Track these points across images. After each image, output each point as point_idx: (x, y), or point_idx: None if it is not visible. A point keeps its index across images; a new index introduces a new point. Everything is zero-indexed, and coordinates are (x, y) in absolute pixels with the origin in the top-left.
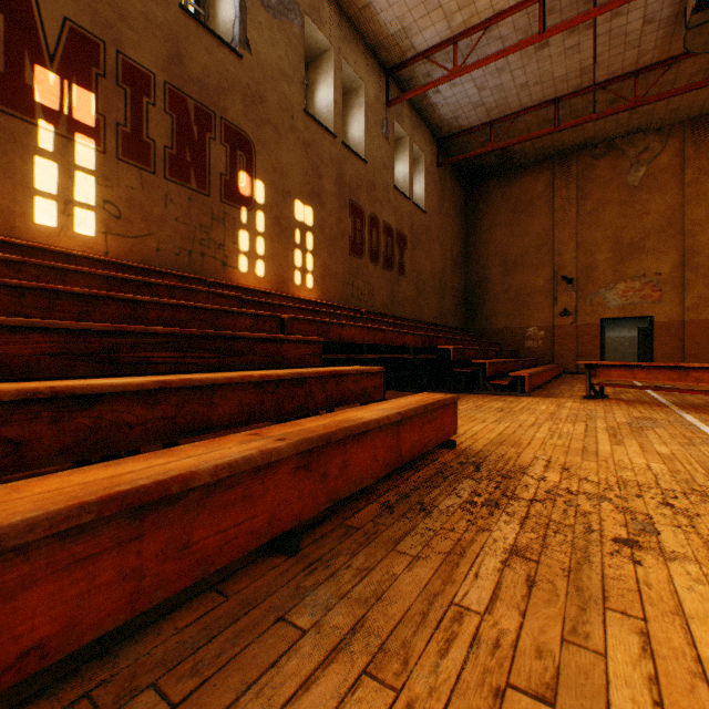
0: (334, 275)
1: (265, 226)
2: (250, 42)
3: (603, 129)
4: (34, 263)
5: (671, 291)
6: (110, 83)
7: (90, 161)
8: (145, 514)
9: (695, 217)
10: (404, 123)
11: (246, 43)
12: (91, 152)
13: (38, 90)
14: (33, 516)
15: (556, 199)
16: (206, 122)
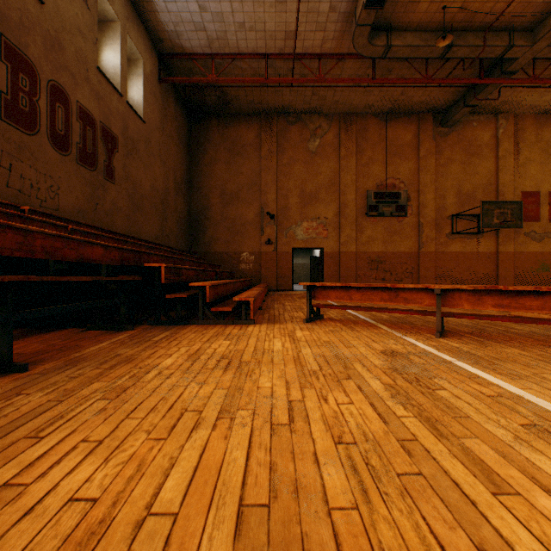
0: None
1: None
2: None
3: (295, 100)
4: None
5: (334, 231)
6: None
7: None
8: None
9: (346, 181)
10: (115, 2)
11: None
12: None
13: None
14: None
15: (263, 149)
16: None
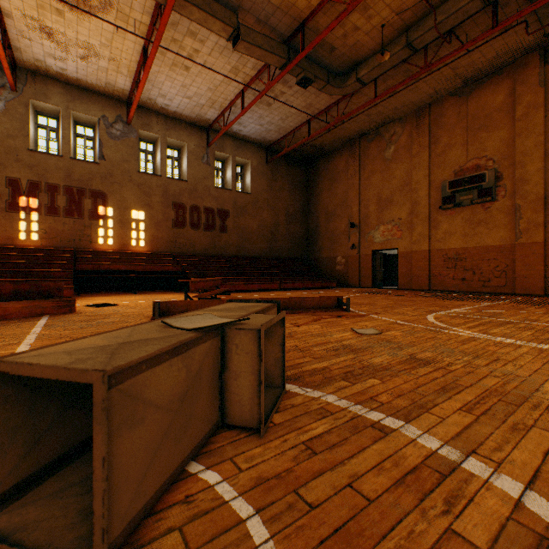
0: (160, 239)
1: (113, 224)
2: (105, 156)
3: (361, 125)
4: (3, 254)
5: (407, 231)
6: (43, 193)
7: (37, 218)
8: None
9: (417, 179)
10: (227, 150)
11: (103, 157)
12: (37, 216)
13: (21, 203)
14: None
15: (349, 171)
16: (82, 193)
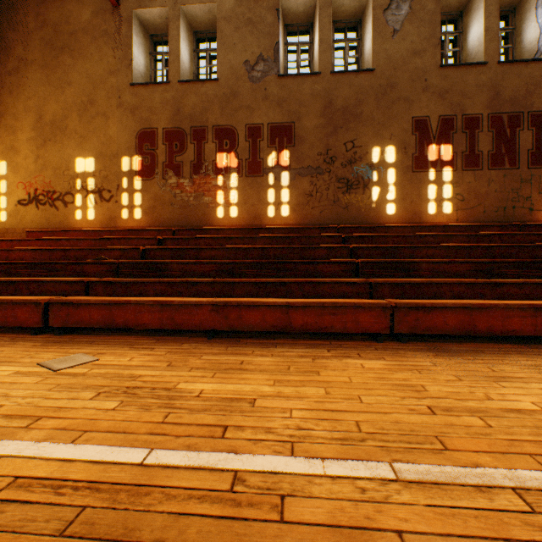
0: None
1: None
2: None
3: None
4: (440, 234)
5: None
6: (457, 134)
7: (448, 177)
8: (536, 311)
9: None
10: None
11: None
12: (449, 173)
13: (428, 156)
14: (513, 303)
15: None
16: (515, 122)
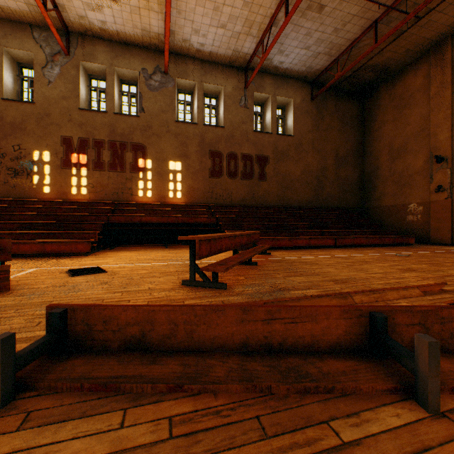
0: (196, 189)
1: (152, 176)
2: (144, 108)
3: None
4: (51, 207)
5: None
6: (91, 149)
7: (85, 173)
8: None
9: None
10: (266, 89)
11: (142, 110)
12: (86, 171)
13: (73, 160)
14: None
15: (431, 87)
16: (124, 147)
